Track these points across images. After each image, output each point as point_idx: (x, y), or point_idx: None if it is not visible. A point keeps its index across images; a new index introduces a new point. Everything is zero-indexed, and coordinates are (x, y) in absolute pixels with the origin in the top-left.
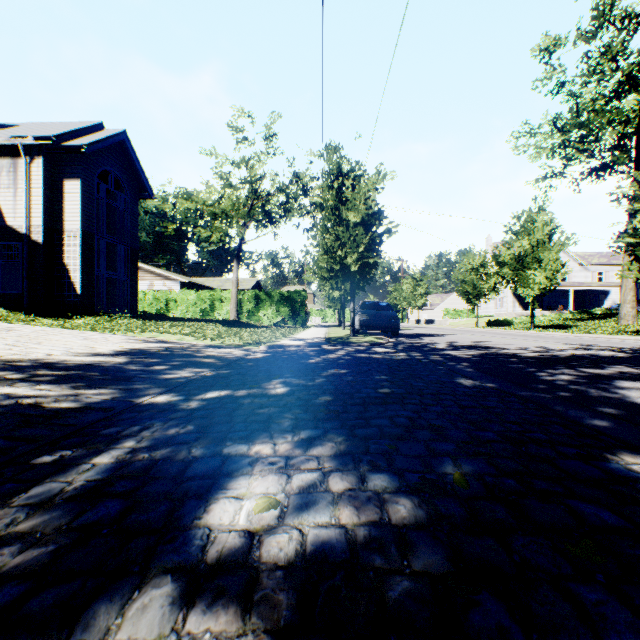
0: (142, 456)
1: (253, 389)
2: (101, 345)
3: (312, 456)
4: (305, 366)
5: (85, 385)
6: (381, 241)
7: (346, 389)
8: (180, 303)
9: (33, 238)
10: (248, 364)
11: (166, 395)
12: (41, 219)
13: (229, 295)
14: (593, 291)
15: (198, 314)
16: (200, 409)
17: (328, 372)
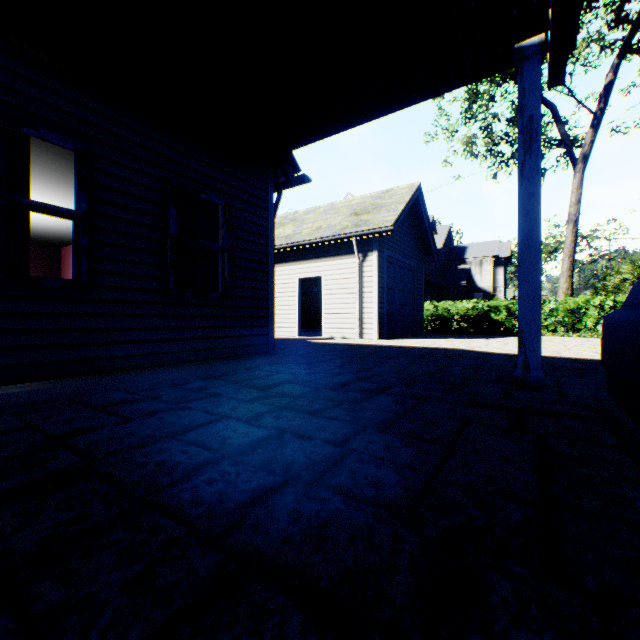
0: None
1: None
2: None
3: None
4: None
5: None
6: None
7: None
8: None
9: (487, 291)
10: None
11: None
12: (490, 284)
13: None
14: None
15: None
16: None
17: None
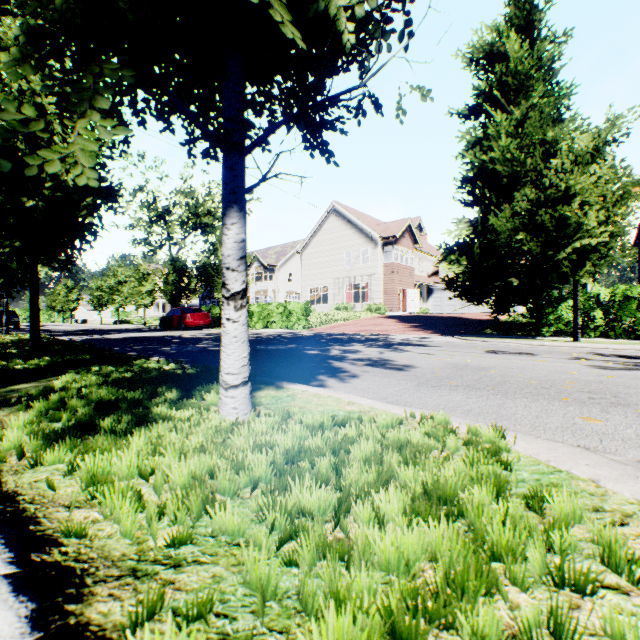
0: None
1: None
2: None
3: None
4: None
5: None
6: None
7: None
8: None
9: None
10: None
11: None
12: None
13: None
14: None
15: None
16: None
17: None
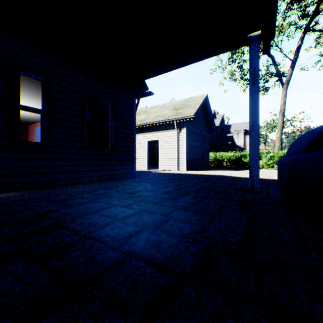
0: None
1: None
2: None
3: None
4: None
5: None
6: None
7: None
8: None
9: (241, 147)
10: None
11: None
12: (243, 143)
13: None
14: None
15: None
16: None
17: None
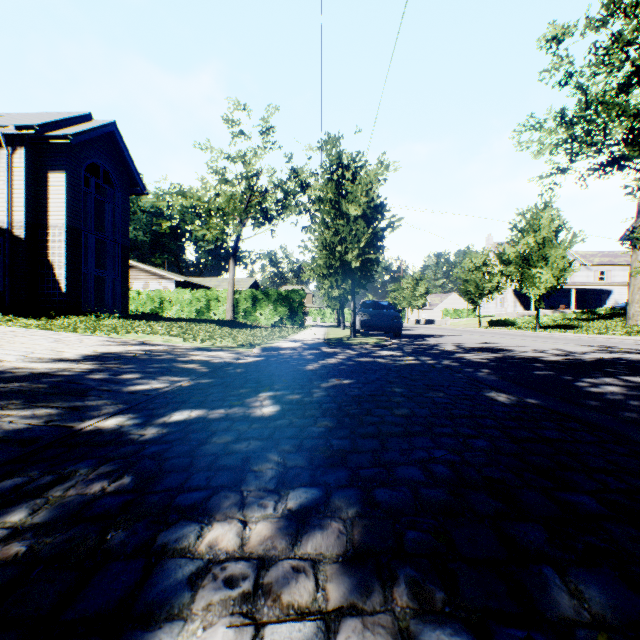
0: (15, 552)
1: (233, 408)
2: (71, 348)
3: (305, 560)
4: (301, 374)
5: (19, 403)
6: (383, 236)
7: (352, 409)
8: (175, 303)
9: (15, 233)
10: (236, 371)
11: (121, 416)
12: (24, 213)
13: (225, 294)
14: (595, 291)
15: (193, 314)
16: (154, 442)
17: (328, 382)
